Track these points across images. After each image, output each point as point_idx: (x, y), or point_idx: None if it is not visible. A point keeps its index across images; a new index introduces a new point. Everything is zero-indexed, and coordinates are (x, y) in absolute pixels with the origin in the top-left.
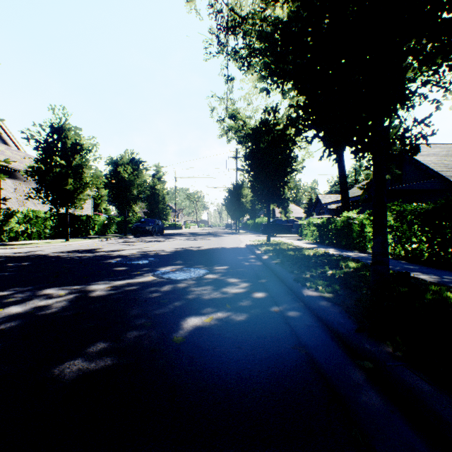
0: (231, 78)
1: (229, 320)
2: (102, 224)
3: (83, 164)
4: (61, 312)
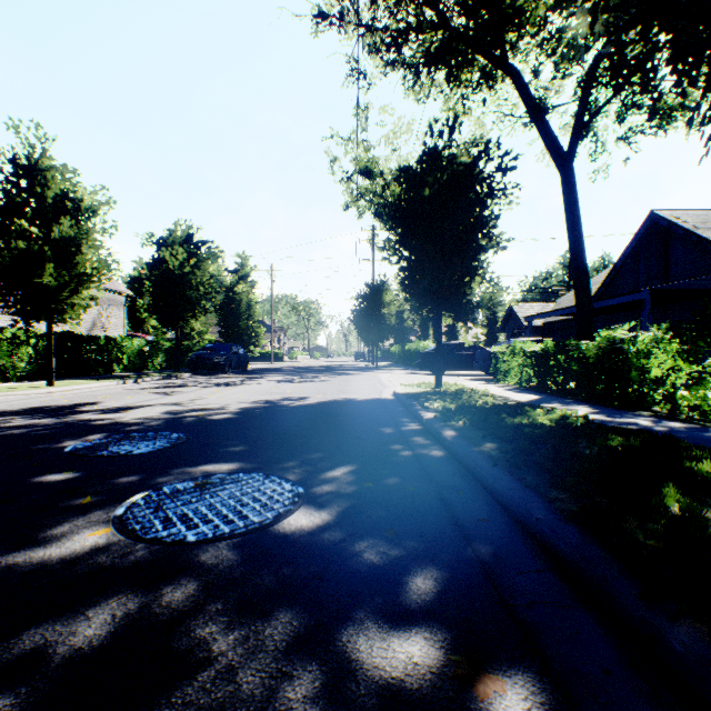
0: (364, 77)
1: None
2: (136, 353)
3: (78, 236)
4: None
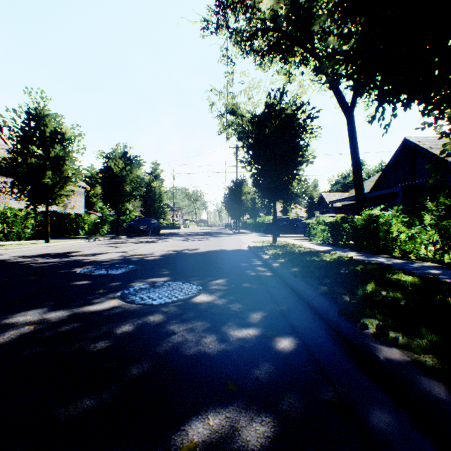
0: (231, 60)
1: None
2: (92, 224)
3: (64, 155)
4: None
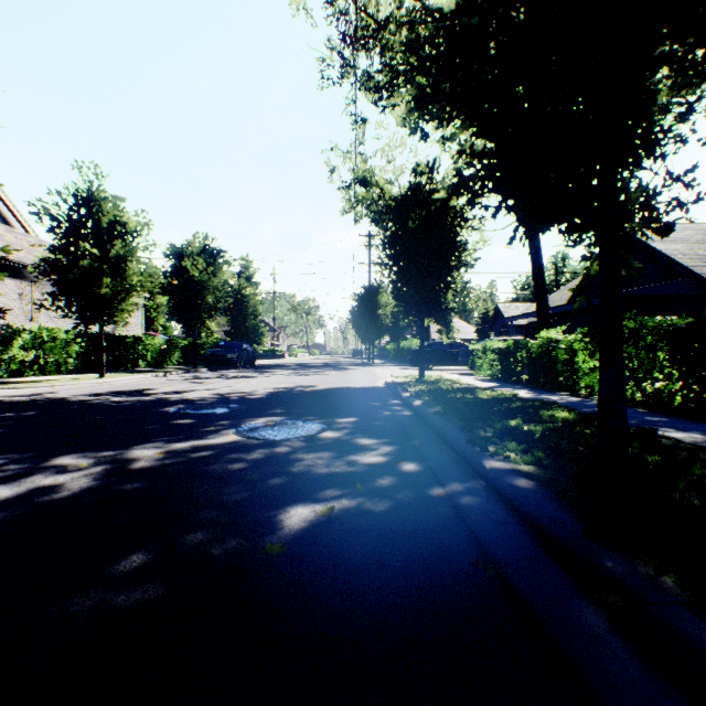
0: (361, 119)
1: (361, 513)
2: (157, 351)
3: (127, 254)
4: (77, 497)
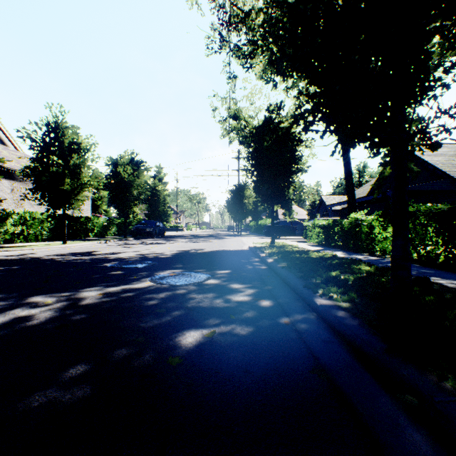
0: (233, 75)
1: (233, 335)
2: (101, 226)
3: (81, 163)
4: (42, 324)
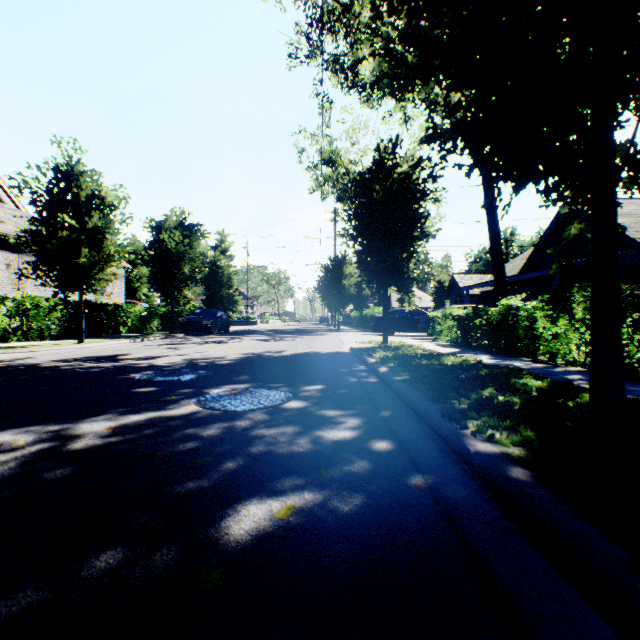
0: (328, 98)
1: (327, 514)
2: (138, 318)
3: (105, 226)
4: None
